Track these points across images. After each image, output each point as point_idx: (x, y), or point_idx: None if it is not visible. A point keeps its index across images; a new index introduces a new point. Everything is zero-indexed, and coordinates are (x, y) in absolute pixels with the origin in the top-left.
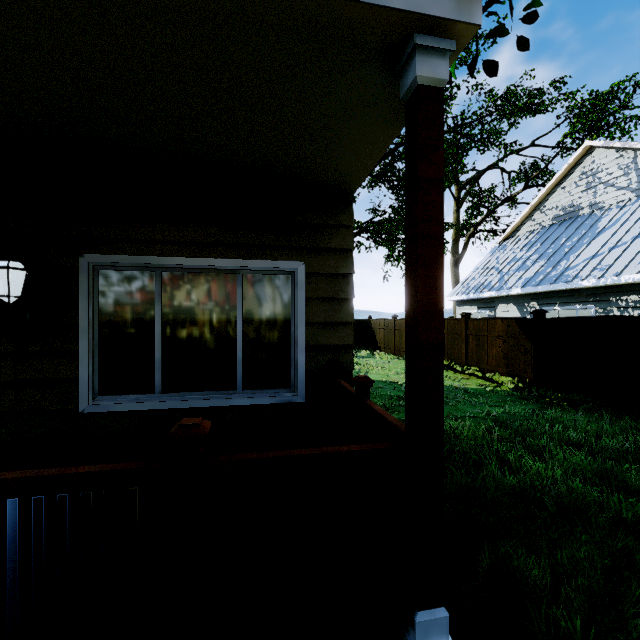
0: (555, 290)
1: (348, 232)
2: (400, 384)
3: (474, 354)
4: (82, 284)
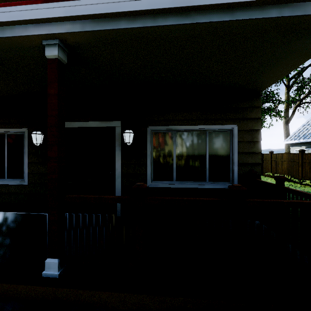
0: None
1: (258, 110)
2: None
3: (308, 173)
4: (148, 138)
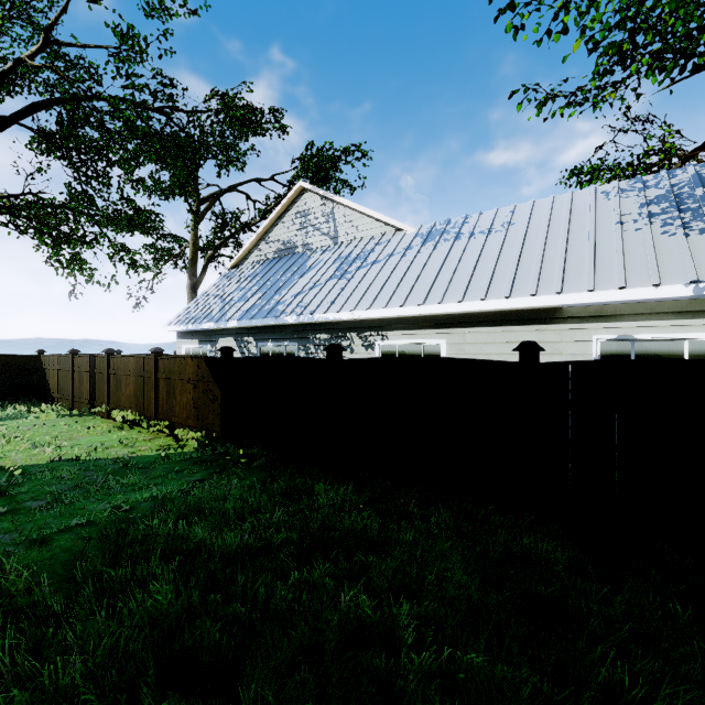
0: (268, 325)
1: None
2: (11, 472)
3: (165, 404)
4: None
